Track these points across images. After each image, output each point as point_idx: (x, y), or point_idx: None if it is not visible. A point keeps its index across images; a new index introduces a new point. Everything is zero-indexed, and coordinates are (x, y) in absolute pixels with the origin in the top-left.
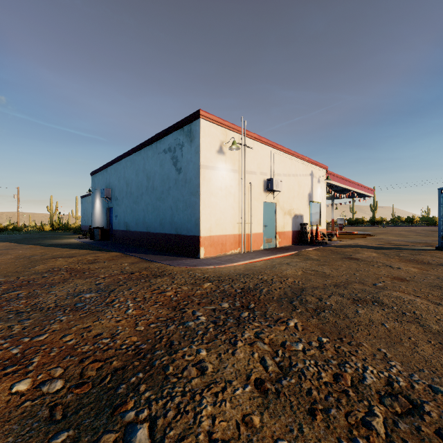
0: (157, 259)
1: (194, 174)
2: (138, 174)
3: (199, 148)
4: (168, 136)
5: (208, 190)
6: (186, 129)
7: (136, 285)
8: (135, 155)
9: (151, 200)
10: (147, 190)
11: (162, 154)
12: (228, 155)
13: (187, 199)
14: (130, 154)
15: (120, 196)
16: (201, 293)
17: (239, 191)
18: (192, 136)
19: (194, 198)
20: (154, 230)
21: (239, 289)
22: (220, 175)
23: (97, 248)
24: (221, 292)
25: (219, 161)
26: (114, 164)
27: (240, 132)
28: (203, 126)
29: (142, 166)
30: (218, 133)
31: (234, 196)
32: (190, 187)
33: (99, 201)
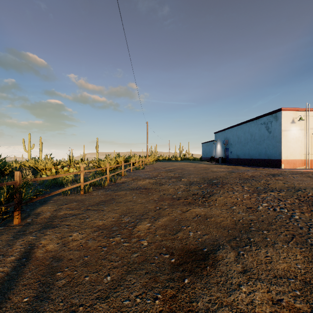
0: (261, 167)
1: (278, 134)
2: (245, 133)
3: (281, 123)
4: (263, 118)
5: (285, 140)
6: (274, 115)
7: (262, 170)
8: (243, 125)
9: (253, 145)
10: (251, 140)
11: (259, 125)
12: (297, 123)
13: (274, 144)
14: (240, 125)
15: (234, 143)
16: (285, 172)
17: (304, 139)
18: (277, 118)
19: (278, 144)
20: (254, 158)
21: (299, 172)
22: (292, 133)
23: (227, 165)
24: (292, 173)
25: (291, 127)
26: (229, 129)
27: (305, 110)
28: (283, 113)
29: (247, 130)
30: (291, 114)
31: (301, 141)
32: (275, 139)
33: (219, 145)
